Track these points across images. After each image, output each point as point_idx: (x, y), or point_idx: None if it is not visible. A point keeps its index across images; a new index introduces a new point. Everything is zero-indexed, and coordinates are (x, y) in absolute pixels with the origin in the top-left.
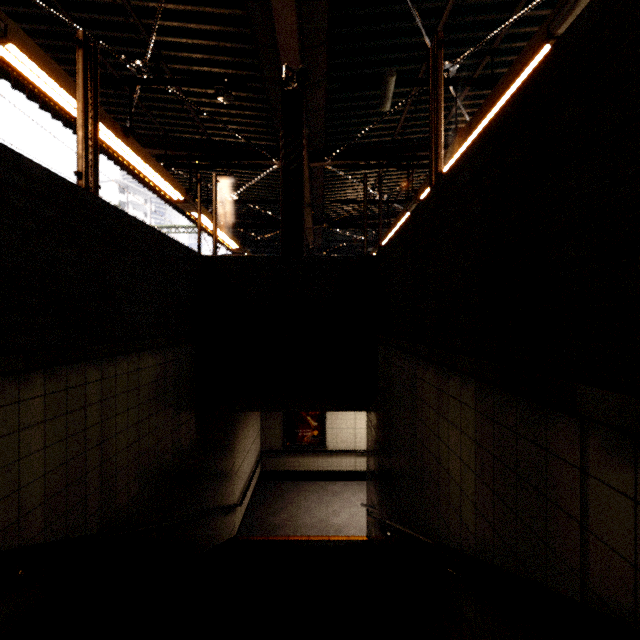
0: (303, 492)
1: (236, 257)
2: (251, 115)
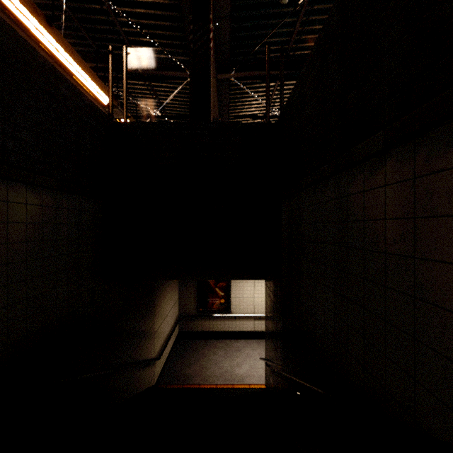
0: (212, 348)
1: (145, 123)
2: (167, 26)
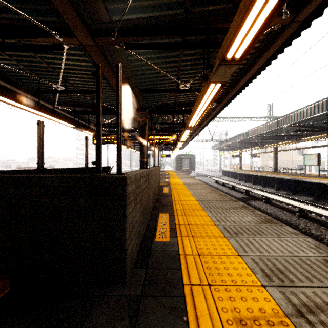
0: None
1: None
2: None
